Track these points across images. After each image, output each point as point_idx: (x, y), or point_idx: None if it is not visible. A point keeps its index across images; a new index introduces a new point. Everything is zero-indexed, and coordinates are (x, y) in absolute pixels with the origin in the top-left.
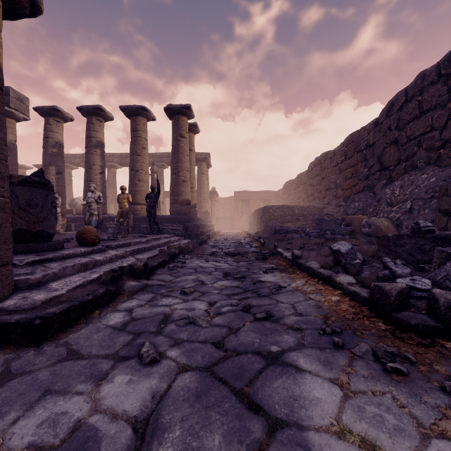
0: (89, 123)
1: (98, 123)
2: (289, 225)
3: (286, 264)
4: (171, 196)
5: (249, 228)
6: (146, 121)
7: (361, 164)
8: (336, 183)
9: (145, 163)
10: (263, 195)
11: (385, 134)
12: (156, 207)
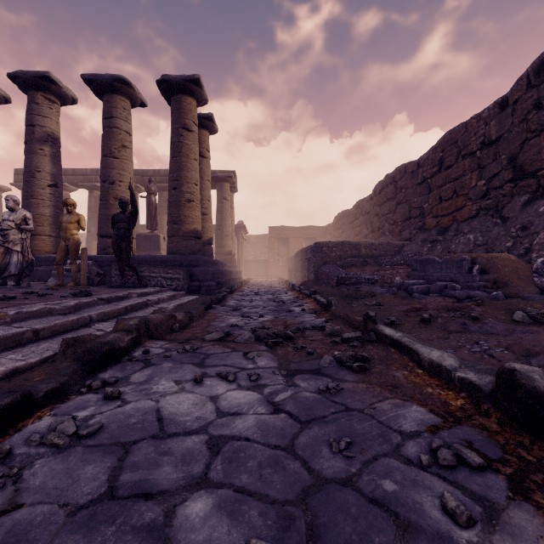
0: (31, 103)
1: (47, 104)
2: (354, 271)
3: (469, 408)
4: (169, 225)
5: (290, 276)
6: (128, 104)
7: (472, 174)
8: (422, 209)
9: (126, 171)
10: (307, 232)
11: (525, 118)
12: (154, 244)
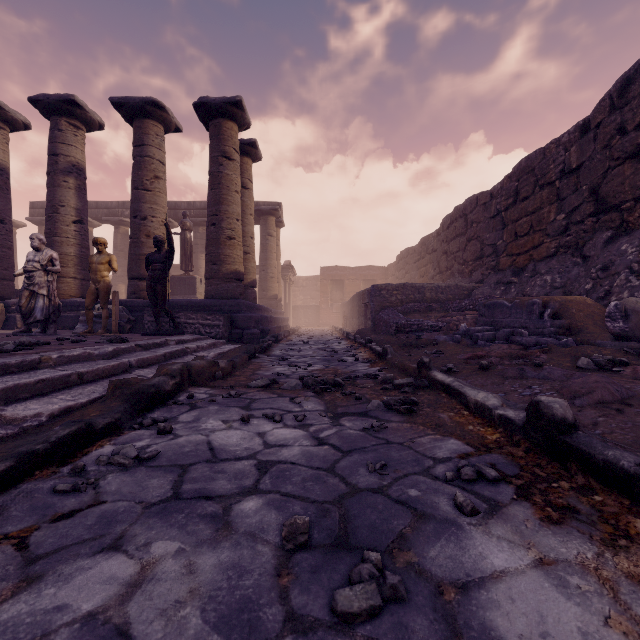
0: (54, 129)
1: (71, 130)
2: (416, 317)
3: (502, 440)
4: (207, 266)
5: (344, 324)
6: (162, 130)
7: (551, 207)
8: (495, 246)
9: (160, 205)
10: (365, 273)
11: (608, 144)
12: (189, 288)
